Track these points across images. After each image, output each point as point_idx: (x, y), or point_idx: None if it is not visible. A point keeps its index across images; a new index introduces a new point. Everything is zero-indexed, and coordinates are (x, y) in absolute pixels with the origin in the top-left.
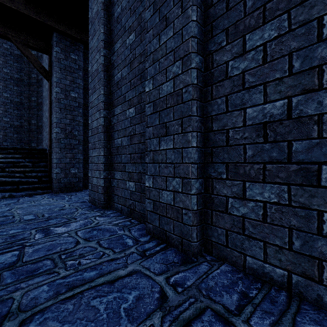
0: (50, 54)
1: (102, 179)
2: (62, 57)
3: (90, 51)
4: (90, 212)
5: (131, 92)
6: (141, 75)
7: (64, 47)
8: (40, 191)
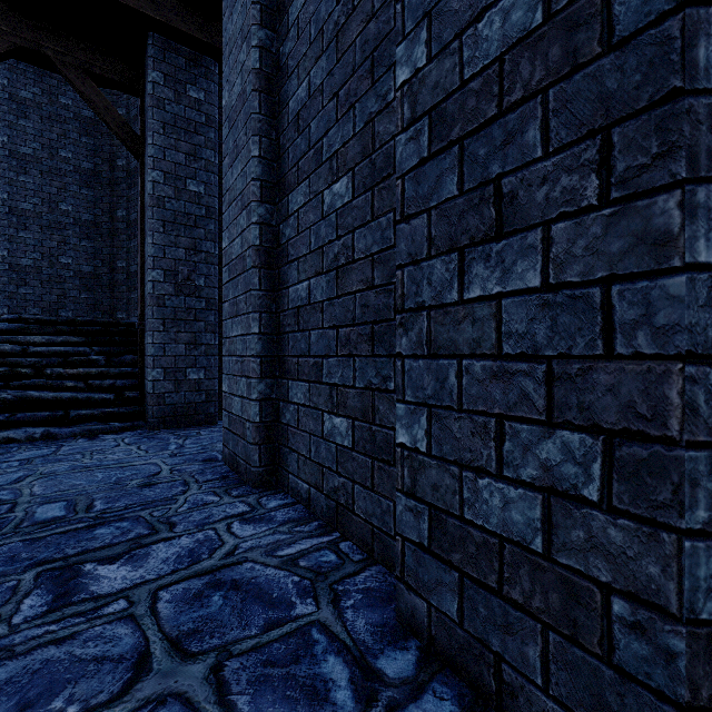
0: (143, 93)
1: (255, 403)
2: (167, 95)
3: (227, 51)
4: (220, 499)
5: (339, 127)
6: (374, 56)
7: (173, 70)
8: (115, 425)
